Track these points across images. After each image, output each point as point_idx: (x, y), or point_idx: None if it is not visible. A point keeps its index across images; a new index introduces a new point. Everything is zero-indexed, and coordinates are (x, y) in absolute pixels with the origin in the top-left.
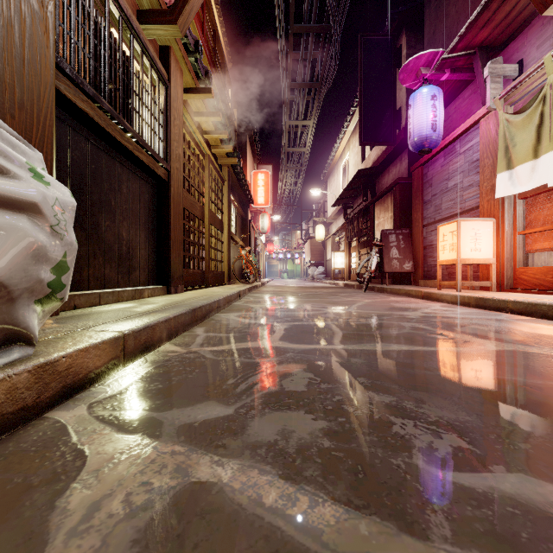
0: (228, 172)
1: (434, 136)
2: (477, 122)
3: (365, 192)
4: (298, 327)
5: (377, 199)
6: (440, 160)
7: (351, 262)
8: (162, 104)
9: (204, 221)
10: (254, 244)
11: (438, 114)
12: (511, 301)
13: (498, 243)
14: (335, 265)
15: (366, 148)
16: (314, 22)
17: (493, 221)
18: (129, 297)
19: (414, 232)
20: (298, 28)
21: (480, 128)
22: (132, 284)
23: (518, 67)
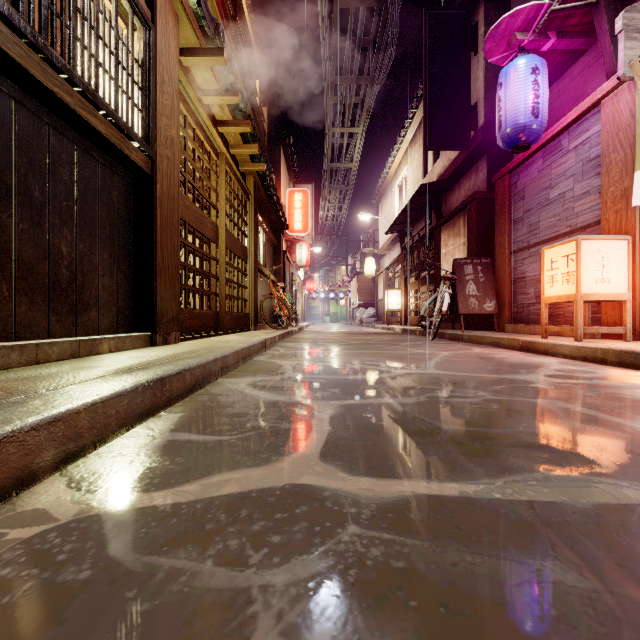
0: (254, 183)
1: (535, 124)
2: (598, 103)
3: (428, 213)
4: (355, 412)
5: (444, 221)
6: (536, 163)
7: (409, 302)
8: (139, 54)
9: (218, 244)
10: (290, 280)
11: (541, 94)
12: None
13: (633, 271)
14: (389, 306)
15: (429, 160)
16: None
17: (628, 240)
18: (64, 354)
19: (497, 261)
20: (345, 1)
21: (603, 110)
22: (83, 331)
23: None
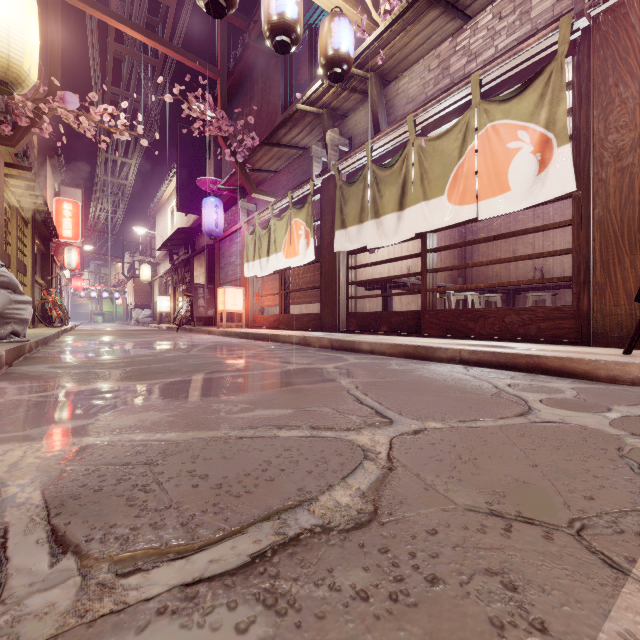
0: (32, 214)
1: (217, 231)
2: (240, 228)
3: (186, 245)
4: (112, 344)
5: (195, 255)
6: (228, 242)
7: (177, 306)
8: None
9: (10, 268)
10: (56, 281)
11: (220, 217)
12: (233, 332)
13: (247, 301)
14: (161, 309)
15: None
16: (134, 87)
17: (244, 289)
18: None
19: (216, 287)
20: (116, 90)
21: (242, 233)
22: None
23: (255, 207)
